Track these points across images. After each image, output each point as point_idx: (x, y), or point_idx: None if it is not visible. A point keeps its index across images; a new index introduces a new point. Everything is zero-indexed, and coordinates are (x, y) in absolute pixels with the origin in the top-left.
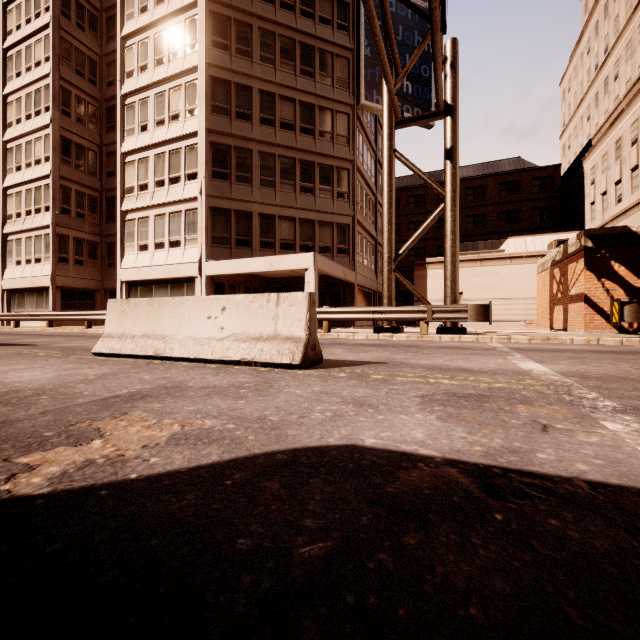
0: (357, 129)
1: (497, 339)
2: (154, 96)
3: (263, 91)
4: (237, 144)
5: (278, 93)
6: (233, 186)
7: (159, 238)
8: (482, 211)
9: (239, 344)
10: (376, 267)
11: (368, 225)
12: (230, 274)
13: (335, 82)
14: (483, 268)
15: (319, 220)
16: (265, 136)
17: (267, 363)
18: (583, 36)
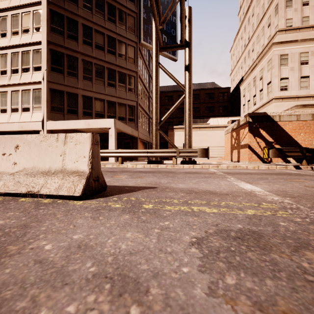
0: (139, 56)
1: (212, 167)
2: (11, 15)
3: (85, 25)
4: (68, 53)
5: (94, 28)
6: (65, 77)
7: (14, 105)
8: (198, 106)
9: (28, 178)
10: (149, 129)
11: (145, 107)
12: (64, 130)
13: (127, 28)
14: (200, 132)
15: (118, 102)
16: (86, 51)
17: (51, 195)
18: (239, 31)
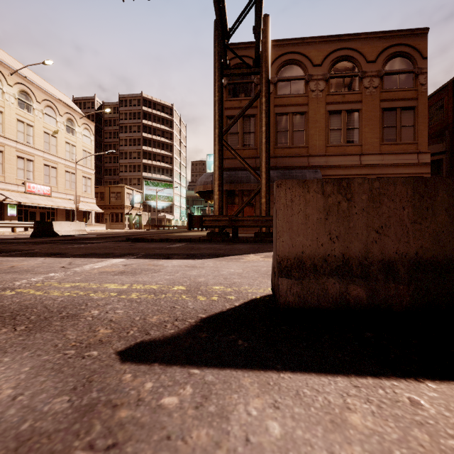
0: None
1: None
2: None
3: None
4: None
5: None
6: None
7: None
8: None
9: None
10: None
11: None
12: None
13: None
14: None
15: None
16: None
17: None
18: None
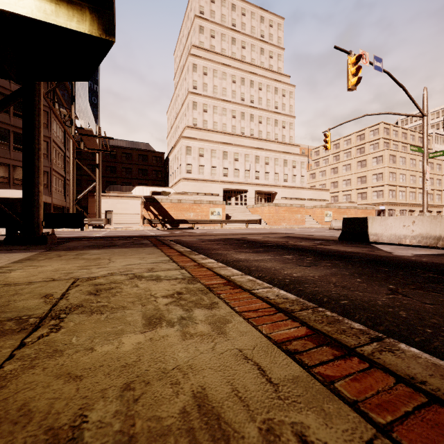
0: (53, 119)
1: (112, 229)
2: None
3: None
4: None
5: None
6: None
7: None
8: (130, 166)
9: None
10: (65, 193)
11: (60, 170)
12: None
13: None
14: (122, 200)
15: None
16: None
17: None
18: (172, 100)
